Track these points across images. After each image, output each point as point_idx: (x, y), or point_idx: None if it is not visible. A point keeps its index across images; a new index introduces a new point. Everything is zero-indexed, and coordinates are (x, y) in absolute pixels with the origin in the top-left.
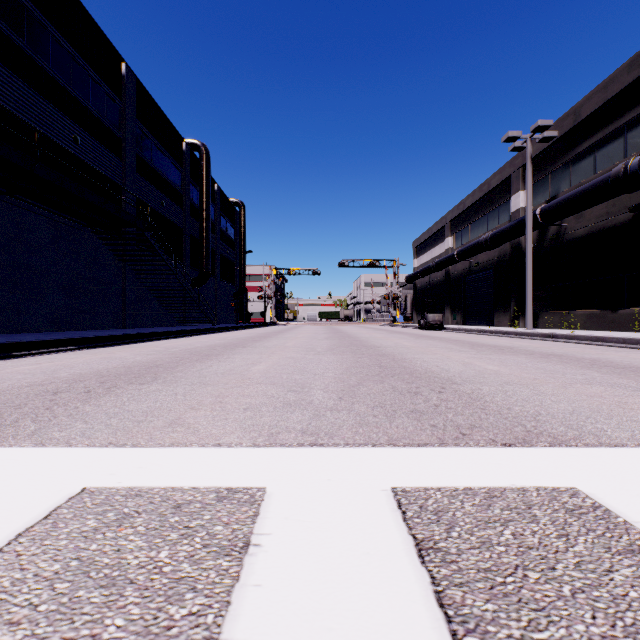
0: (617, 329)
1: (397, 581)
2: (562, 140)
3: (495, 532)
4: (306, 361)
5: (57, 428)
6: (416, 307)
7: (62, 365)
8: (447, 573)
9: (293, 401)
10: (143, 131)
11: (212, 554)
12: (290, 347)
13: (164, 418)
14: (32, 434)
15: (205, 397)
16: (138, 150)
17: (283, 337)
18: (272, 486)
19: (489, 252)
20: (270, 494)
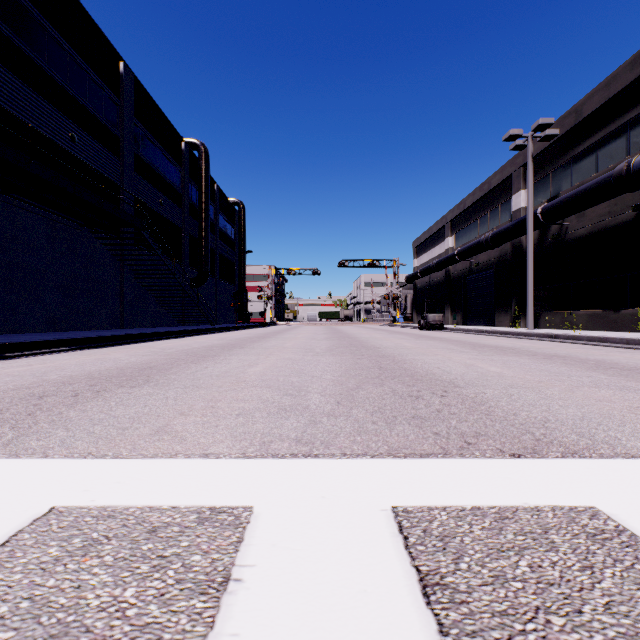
0: (619, 329)
1: (398, 629)
2: (563, 139)
3: (509, 563)
4: (304, 362)
5: (36, 436)
6: (416, 307)
7: (53, 367)
8: (457, 618)
9: (288, 406)
10: (141, 130)
11: (185, 592)
12: (288, 348)
13: (151, 425)
14: (8, 443)
15: (197, 401)
16: (136, 149)
17: (282, 337)
18: (260, 505)
19: (490, 252)
20: (257, 515)
